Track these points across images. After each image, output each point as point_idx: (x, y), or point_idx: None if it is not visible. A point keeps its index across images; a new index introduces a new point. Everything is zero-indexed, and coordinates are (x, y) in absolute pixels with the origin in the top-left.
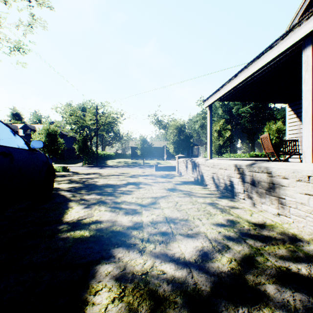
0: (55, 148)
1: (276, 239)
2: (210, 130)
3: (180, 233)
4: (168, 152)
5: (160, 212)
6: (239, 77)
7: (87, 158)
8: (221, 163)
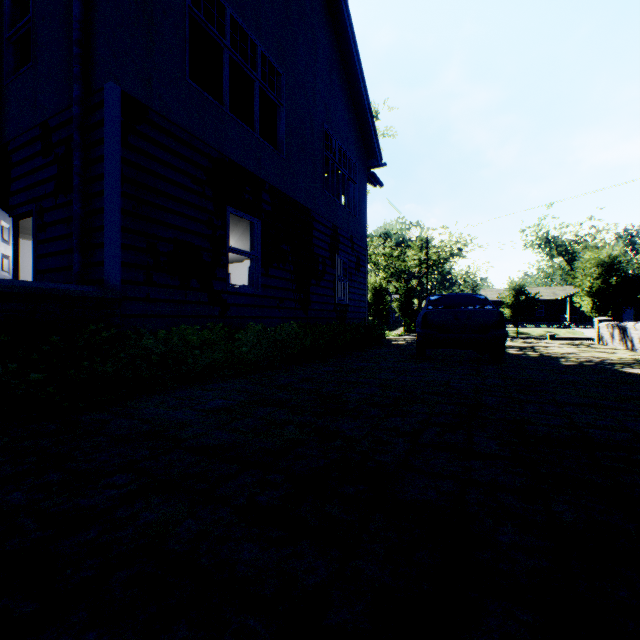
0: (381, 309)
1: None
2: None
3: (593, 358)
4: (576, 310)
5: (577, 355)
6: None
7: (408, 322)
8: None
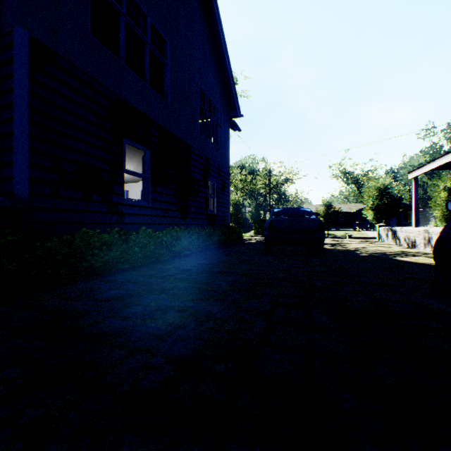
0: (239, 218)
1: (416, 253)
2: (414, 201)
3: (378, 251)
4: (363, 219)
5: (368, 249)
6: (435, 162)
7: (257, 227)
8: (409, 229)
